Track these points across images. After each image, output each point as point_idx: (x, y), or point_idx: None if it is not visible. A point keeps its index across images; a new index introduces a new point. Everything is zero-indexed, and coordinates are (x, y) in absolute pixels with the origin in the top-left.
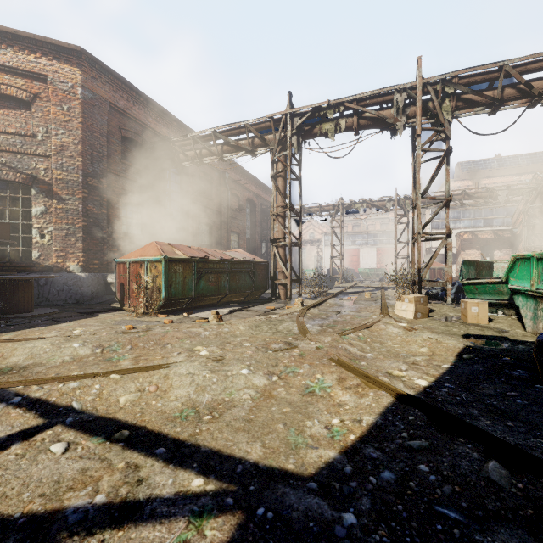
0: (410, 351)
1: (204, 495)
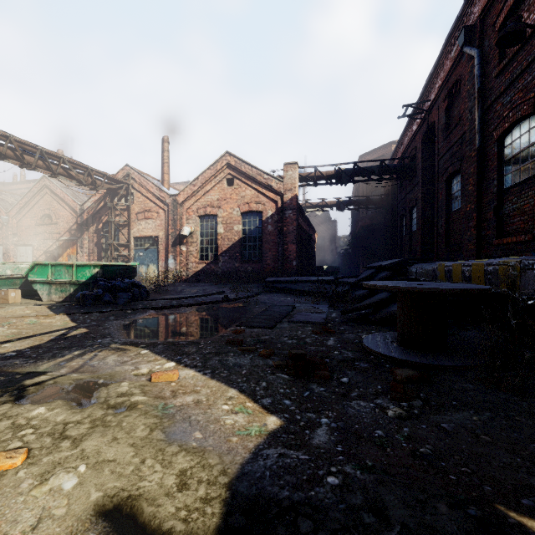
0: (23, 313)
1: (69, 330)
